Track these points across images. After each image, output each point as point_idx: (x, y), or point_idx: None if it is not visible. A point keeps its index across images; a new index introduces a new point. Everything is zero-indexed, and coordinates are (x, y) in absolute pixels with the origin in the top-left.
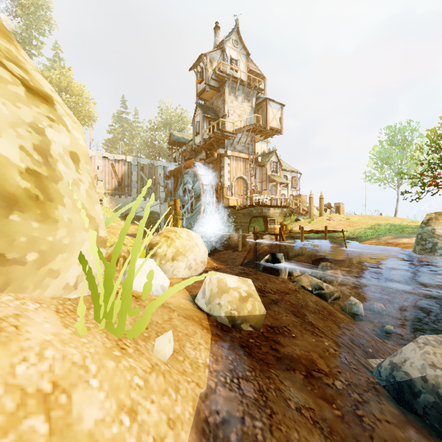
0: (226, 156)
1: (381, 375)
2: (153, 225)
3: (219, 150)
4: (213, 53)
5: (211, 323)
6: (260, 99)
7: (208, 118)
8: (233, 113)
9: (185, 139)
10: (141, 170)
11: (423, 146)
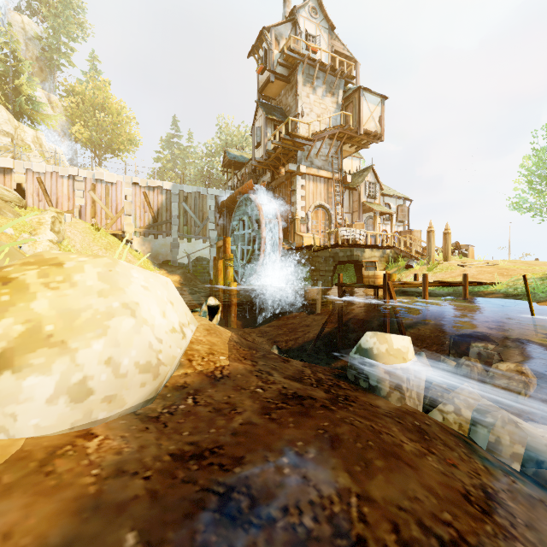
0: (299, 174)
1: None
2: (201, 276)
3: (289, 166)
4: (281, 27)
5: None
6: (350, 91)
7: (274, 121)
8: (310, 112)
9: (244, 159)
10: (184, 200)
11: None
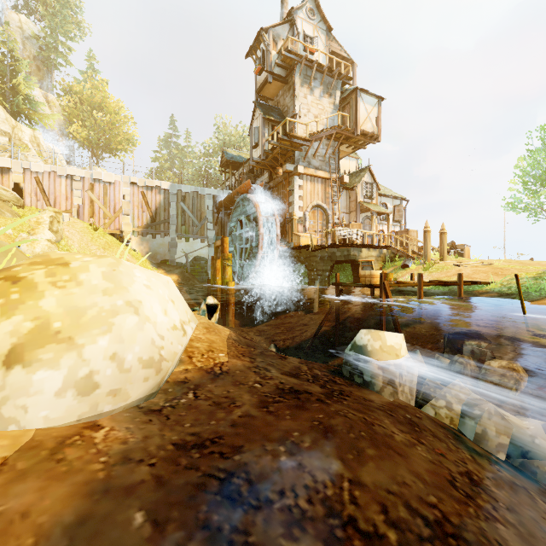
0: (297, 174)
1: None
2: (199, 275)
3: (287, 166)
4: (278, 28)
5: None
6: (347, 92)
7: (271, 121)
8: (307, 113)
9: (242, 158)
10: (182, 200)
11: None
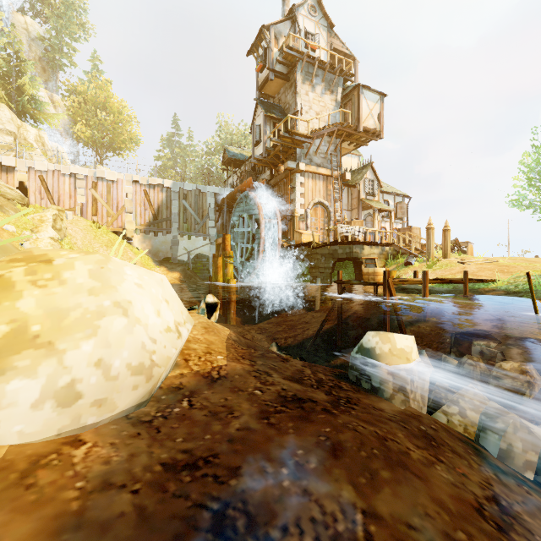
0: (298, 172)
1: None
2: (201, 273)
3: (288, 164)
4: (280, 25)
5: None
6: (349, 89)
7: (273, 119)
8: (309, 110)
9: (244, 156)
10: (184, 198)
11: None
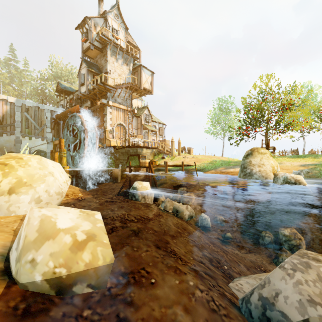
0: (108, 105)
1: (253, 316)
2: None
3: (102, 100)
4: (97, 19)
5: (2, 306)
6: (136, 65)
7: (93, 72)
8: (114, 72)
9: (72, 89)
10: (26, 111)
11: (236, 113)
